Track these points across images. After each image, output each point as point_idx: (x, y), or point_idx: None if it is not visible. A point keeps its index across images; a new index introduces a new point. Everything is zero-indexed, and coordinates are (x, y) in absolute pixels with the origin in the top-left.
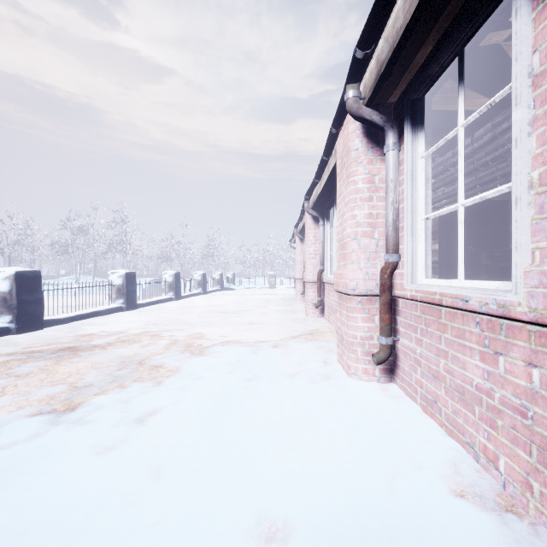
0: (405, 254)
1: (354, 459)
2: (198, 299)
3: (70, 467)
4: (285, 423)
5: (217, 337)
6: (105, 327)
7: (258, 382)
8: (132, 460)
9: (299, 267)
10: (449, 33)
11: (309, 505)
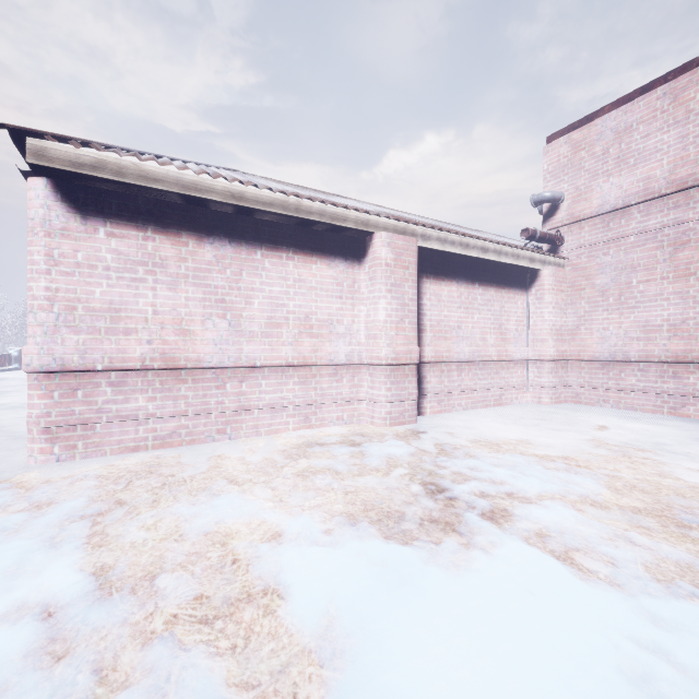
0: None
1: None
2: None
3: None
4: None
5: None
6: None
7: None
8: None
9: None
10: None
11: None
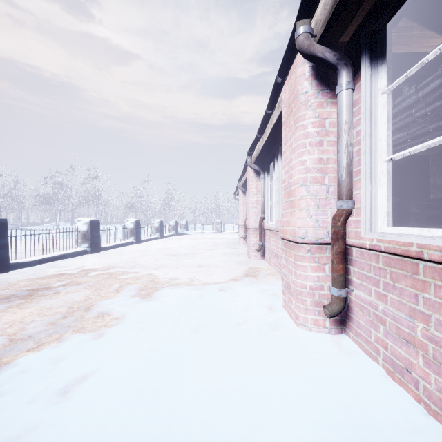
0: (363, 199)
1: None
2: (156, 243)
3: None
4: (233, 397)
5: (167, 279)
6: (67, 270)
7: (204, 335)
8: None
9: (242, 216)
10: None
11: None
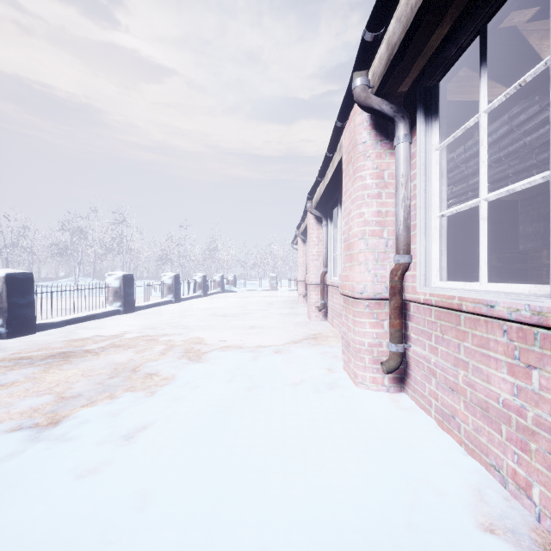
0: (418, 254)
1: (366, 485)
2: (198, 302)
3: (44, 496)
4: (287, 440)
5: (216, 341)
6: (100, 331)
7: (259, 392)
8: (115, 486)
9: (301, 269)
10: (470, 9)
11: (317, 545)
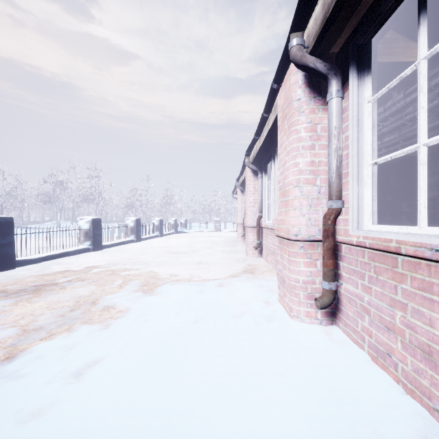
0: (350, 200)
1: (311, 433)
2: (156, 241)
3: None
4: (230, 378)
5: (168, 276)
6: (71, 267)
7: (203, 325)
8: (54, 435)
9: (240, 214)
10: None
11: None
